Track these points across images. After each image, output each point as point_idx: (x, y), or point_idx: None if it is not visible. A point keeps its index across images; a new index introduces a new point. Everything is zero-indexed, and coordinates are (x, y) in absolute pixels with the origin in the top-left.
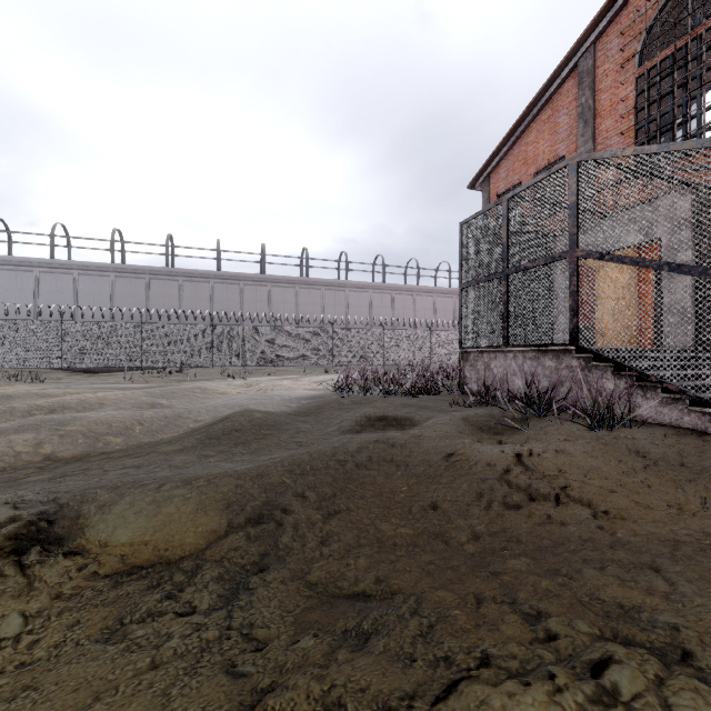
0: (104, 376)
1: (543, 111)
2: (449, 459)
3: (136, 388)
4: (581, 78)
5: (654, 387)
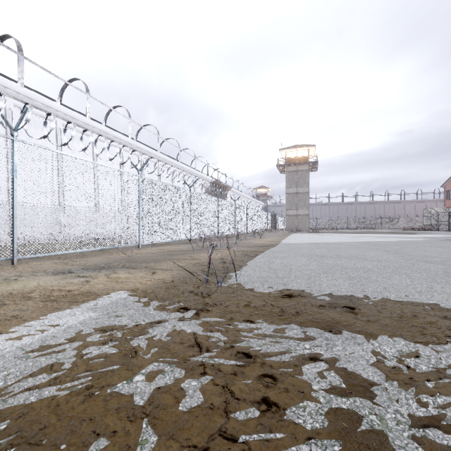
0: None
1: None
2: None
3: None
4: None
5: (434, 228)
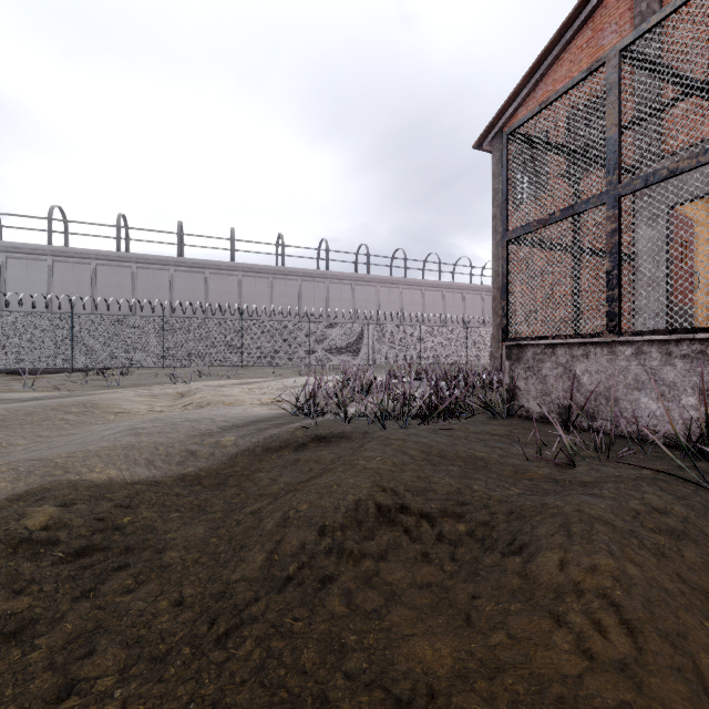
0: (29, 378)
1: (580, 35)
2: None
3: (21, 399)
4: None
5: None
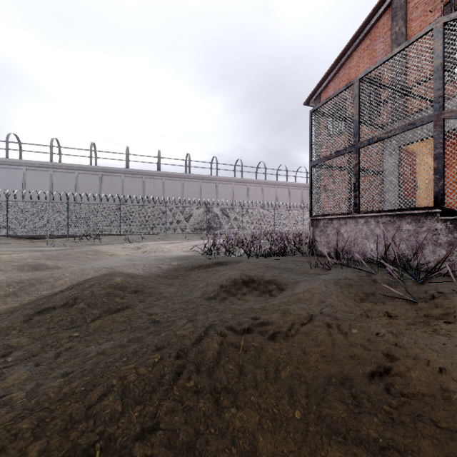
0: (42, 241)
1: (363, 42)
2: (388, 386)
3: (50, 250)
4: (395, 12)
5: None
